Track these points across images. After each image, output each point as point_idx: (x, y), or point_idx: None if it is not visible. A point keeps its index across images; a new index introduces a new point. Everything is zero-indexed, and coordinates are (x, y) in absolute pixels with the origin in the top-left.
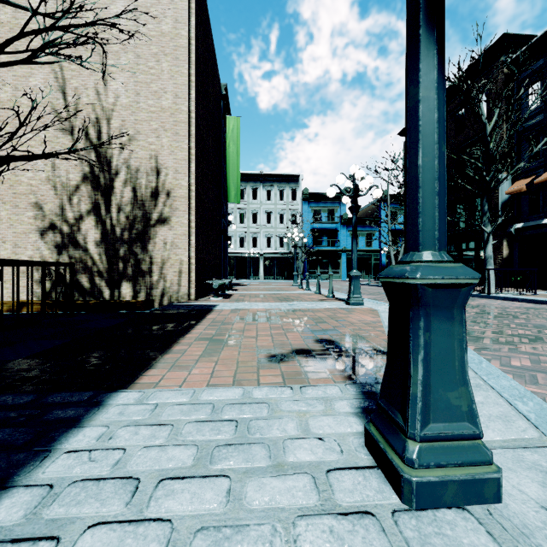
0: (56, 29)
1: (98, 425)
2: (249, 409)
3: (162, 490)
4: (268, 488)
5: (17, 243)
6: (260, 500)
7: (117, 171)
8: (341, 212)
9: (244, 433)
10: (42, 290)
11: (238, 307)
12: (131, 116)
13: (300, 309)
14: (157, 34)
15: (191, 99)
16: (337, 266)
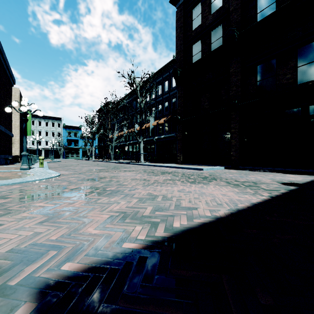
0: None
1: None
2: None
3: None
4: None
5: None
6: None
7: None
8: (80, 133)
9: None
10: None
11: None
12: None
13: None
14: None
15: (19, 122)
16: (78, 153)
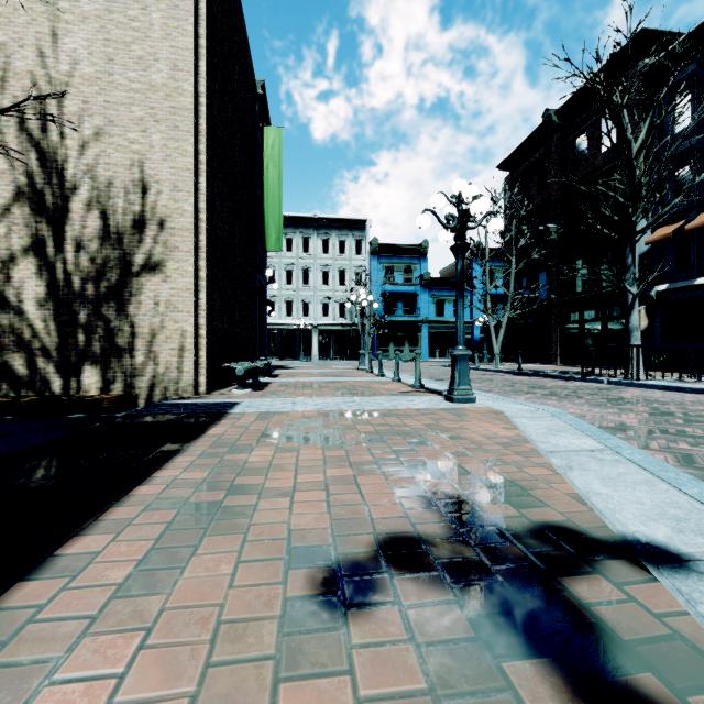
0: None
1: None
2: None
3: None
4: None
5: None
6: None
7: (75, 184)
8: (421, 270)
9: None
10: None
11: (273, 407)
12: (98, 95)
13: (375, 411)
14: None
15: (201, 75)
16: (416, 342)
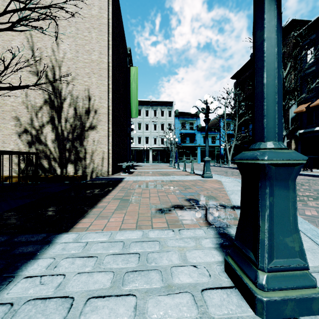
0: (27, 9)
1: (48, 257)
2: (147, 245)
3: (89, 306)
4: (162, 304)
5: (4, 140)
6: (157, 314)
7: (65, 98)
8: (197, 123)
9: (144, 263)
10: (18, 169)
11: (138, 179)
12: (73, 65)
13: (174, 180)
14: (89, 16)
15: (109, 55)
16: (195, 155)
